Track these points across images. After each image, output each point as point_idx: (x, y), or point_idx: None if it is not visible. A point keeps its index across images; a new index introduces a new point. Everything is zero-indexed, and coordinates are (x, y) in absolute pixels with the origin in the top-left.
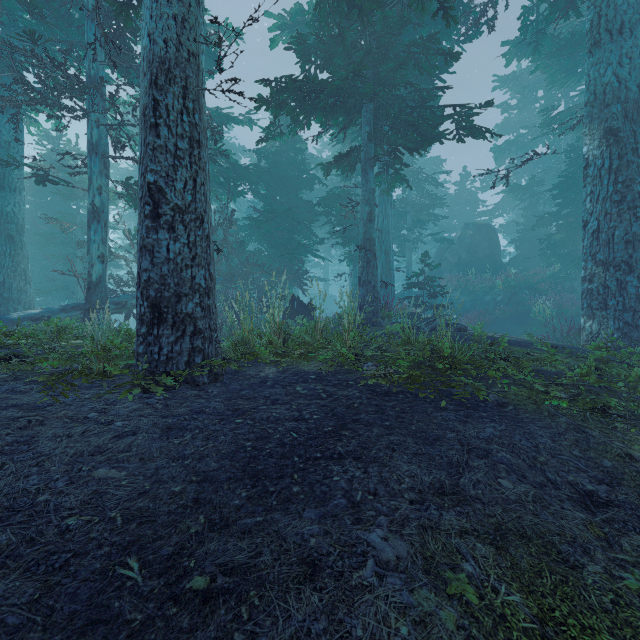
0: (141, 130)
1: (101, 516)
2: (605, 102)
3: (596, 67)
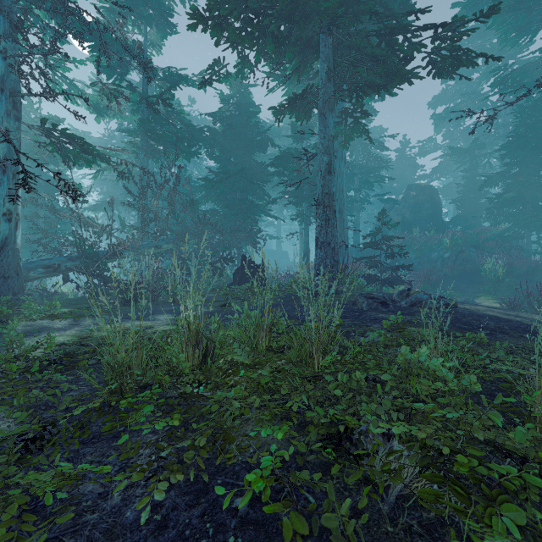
0: None
1: None
2: None
3: None
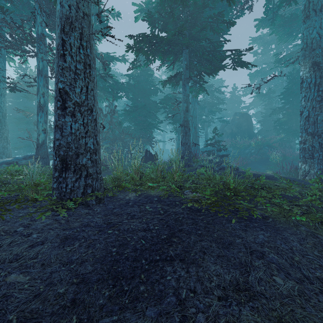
0: (56, 58)
1: (2, 319)
2: (312, 48)
3: (307, 29)
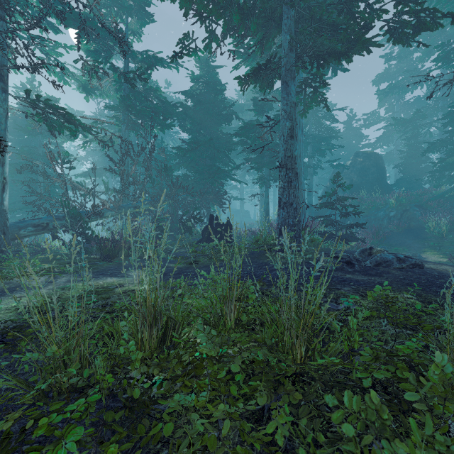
0: None
1: None
2: None
3: None
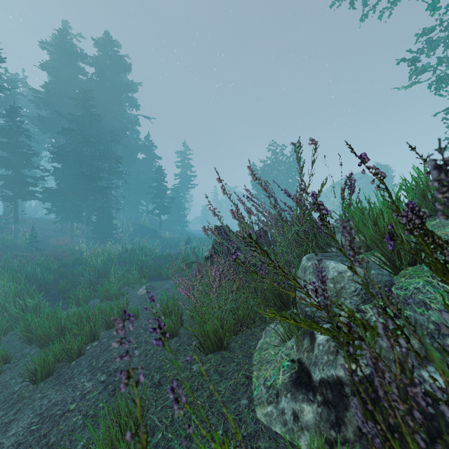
0: None
1: None
2: None
3: None
